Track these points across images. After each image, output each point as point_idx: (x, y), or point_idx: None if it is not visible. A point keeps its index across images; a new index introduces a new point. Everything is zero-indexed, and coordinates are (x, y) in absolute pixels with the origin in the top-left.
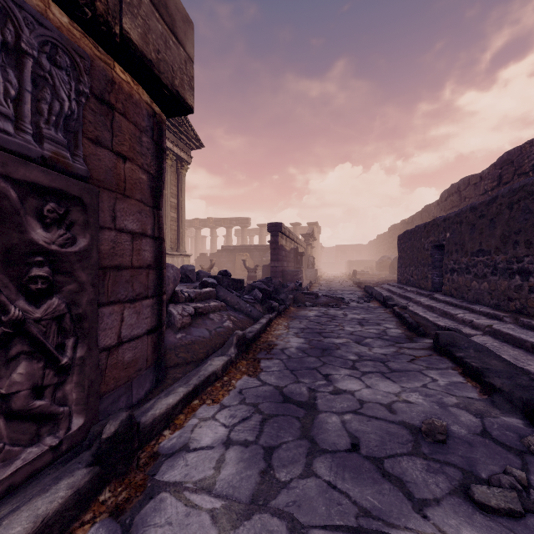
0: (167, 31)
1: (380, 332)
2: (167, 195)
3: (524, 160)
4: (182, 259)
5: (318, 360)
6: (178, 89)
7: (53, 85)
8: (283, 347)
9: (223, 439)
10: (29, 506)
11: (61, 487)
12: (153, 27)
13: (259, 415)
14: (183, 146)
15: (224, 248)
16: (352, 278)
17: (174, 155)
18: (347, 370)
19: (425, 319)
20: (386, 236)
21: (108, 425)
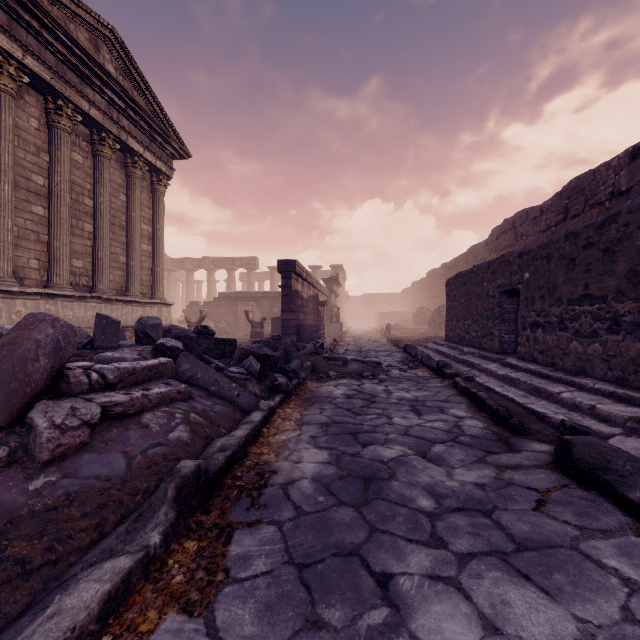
0: None
1: (452, 427)
2: (135, 219)
3: (599, 187)
4: (159, 310)
5: (358, 519)
6: None
7: None
8: (287, 479)
9: None
10: None
11: None
12: None
13: None
14: (161, 152)
15: (223, 295)
16: (385, 334)
17: (147, 164)
18: (425, 553)
19: (509, 399)
20: (424, 283)
21: None
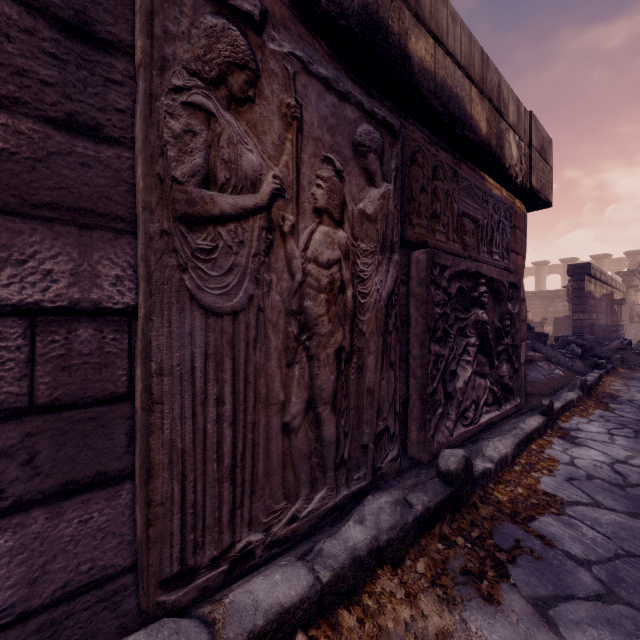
0: (543, 163)
1: None
2: None
3: None
4: None
5: None
6: (546, 197)
7: (505, 230)
8: (628, 399)
9: (605, 432)
10: (530, 418)
11: (537, 417)
12: (539, 168)
13: (629, 429)
14: None
15: None
16: None
17: None
18: None
19: None
20: None
21: (543, 401)
